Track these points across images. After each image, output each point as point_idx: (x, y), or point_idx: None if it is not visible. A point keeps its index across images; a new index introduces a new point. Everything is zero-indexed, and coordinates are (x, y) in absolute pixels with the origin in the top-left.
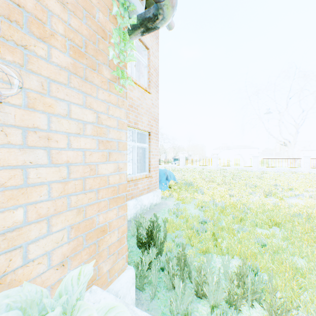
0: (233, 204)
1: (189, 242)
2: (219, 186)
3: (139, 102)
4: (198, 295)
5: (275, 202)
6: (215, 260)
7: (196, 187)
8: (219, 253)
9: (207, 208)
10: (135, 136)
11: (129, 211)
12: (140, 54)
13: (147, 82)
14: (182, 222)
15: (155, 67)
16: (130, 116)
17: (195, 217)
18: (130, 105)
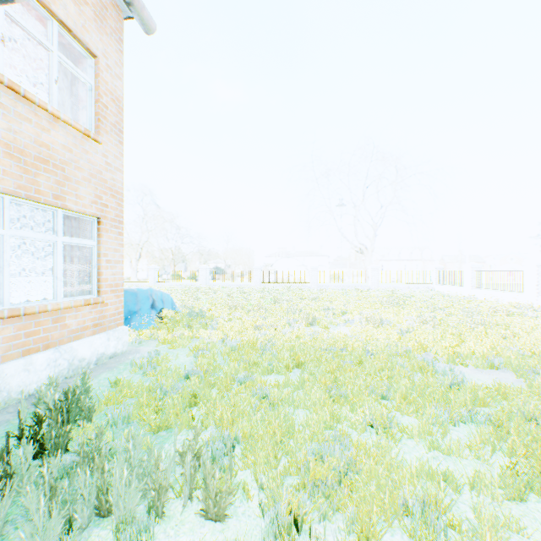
0: (252, 342)
1: (140, 416)
2: (249, 314)
3: (70, 156)
4: (101, 512)
5: (315, 332)
6: (173, 439)
7: (209, 319)
8: (187, 425)
9: (209, 352)
10: (58, 223)
11: (33, 374)
12: (80, 63)
13: (94, 119)
14: (150, 382)
15: (116, 95)
16: (42, 181)
17: (176, 369)
18: (40, 159)
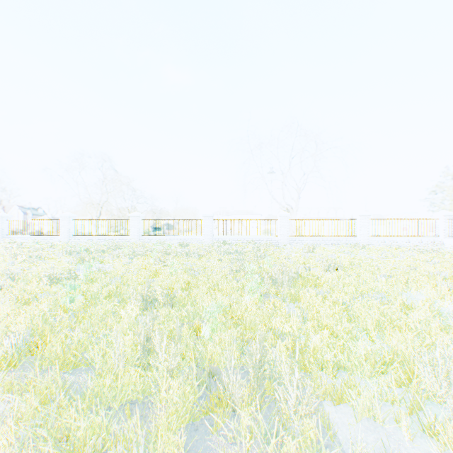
0: None
1: None
2: None
3: None
4: None
5: None
6: None
7: None
8: None
9: None
10: None
11: None
12: None
13: None
14: None
15: None
16: None
17: None
18: None
